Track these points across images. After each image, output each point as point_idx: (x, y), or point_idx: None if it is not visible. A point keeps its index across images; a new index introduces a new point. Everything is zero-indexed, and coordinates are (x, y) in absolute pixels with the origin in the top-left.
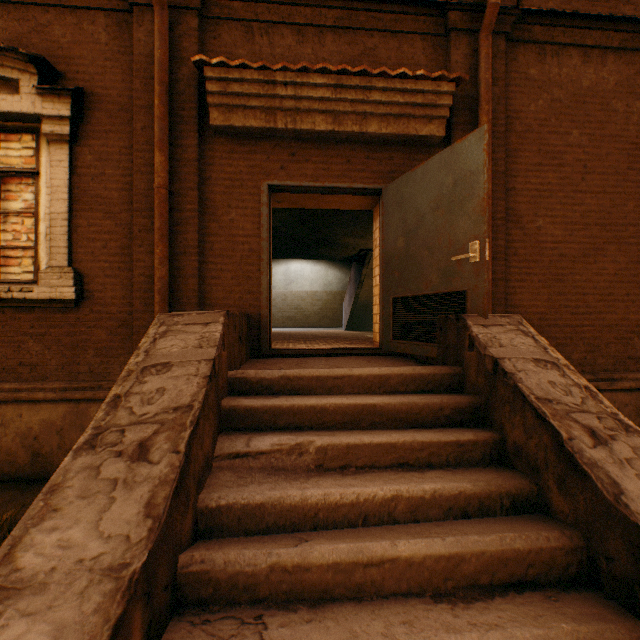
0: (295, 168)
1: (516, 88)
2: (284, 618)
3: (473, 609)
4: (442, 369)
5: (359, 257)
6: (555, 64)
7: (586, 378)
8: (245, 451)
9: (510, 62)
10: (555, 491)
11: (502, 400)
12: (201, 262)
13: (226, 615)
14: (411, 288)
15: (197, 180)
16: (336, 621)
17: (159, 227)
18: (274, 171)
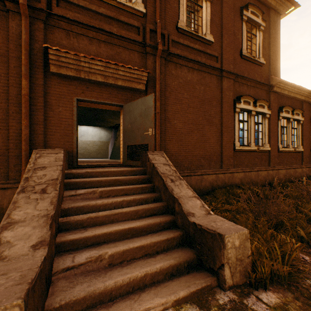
0: (88, 93)
1: (168, 76)
2: (92, 228)
3: (140, 219)
4: (140, 168)
5: (116, 127)
6: (180, 71)
7: (188, 172)
8: (75, 194)
9: (166, 67)
10: (163, 195)
11: (154, 175)
12: (45, 128)
13: (75, 230)
14: (133, 142)
15: (43, 93)
16: (106, 226)
17: (25, 112)
18: (79, 93)
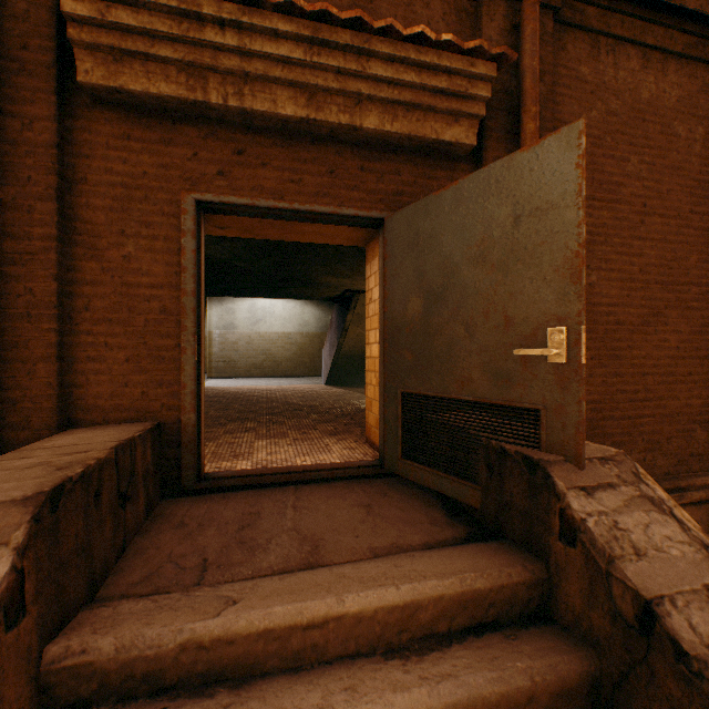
0: (244, 175)
1: (565, 89)
2: None
3: None
4: (512, 572)
5: (343, 298)
6: (611, 64)
7: None
8: None
9: (557, 52)
10: None
11: None
12: (66, 331)
13: None
14: (434, 383)
15: (54, 182)
16: None
17: None
18: (207, 177)
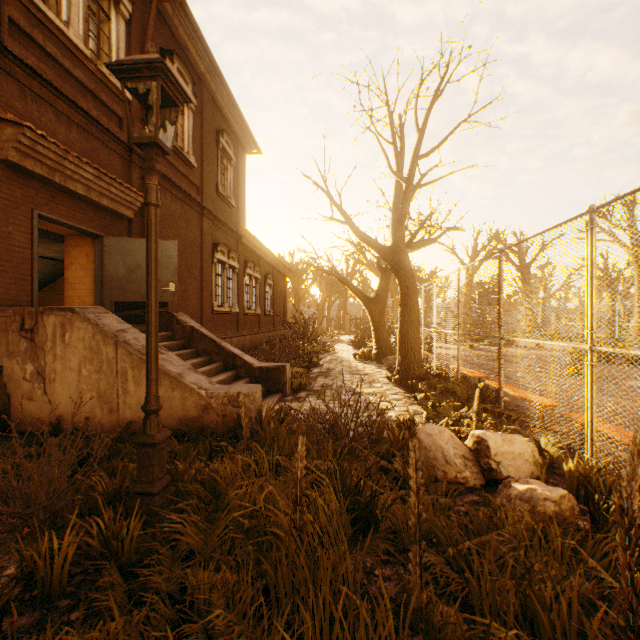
0: (55, 207)
1: None
2: None
3: (218, 375)
4: (169, 333)
5: None
6: (164, 196)
7: None
8: None
9: None
10: (216, 356)
11: (197, 338)
12: None
13: None
14: (132, 298)
15: None
16: None
17: None
18: (42, 204)
